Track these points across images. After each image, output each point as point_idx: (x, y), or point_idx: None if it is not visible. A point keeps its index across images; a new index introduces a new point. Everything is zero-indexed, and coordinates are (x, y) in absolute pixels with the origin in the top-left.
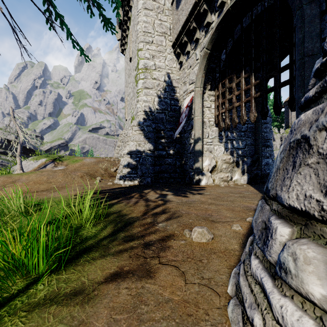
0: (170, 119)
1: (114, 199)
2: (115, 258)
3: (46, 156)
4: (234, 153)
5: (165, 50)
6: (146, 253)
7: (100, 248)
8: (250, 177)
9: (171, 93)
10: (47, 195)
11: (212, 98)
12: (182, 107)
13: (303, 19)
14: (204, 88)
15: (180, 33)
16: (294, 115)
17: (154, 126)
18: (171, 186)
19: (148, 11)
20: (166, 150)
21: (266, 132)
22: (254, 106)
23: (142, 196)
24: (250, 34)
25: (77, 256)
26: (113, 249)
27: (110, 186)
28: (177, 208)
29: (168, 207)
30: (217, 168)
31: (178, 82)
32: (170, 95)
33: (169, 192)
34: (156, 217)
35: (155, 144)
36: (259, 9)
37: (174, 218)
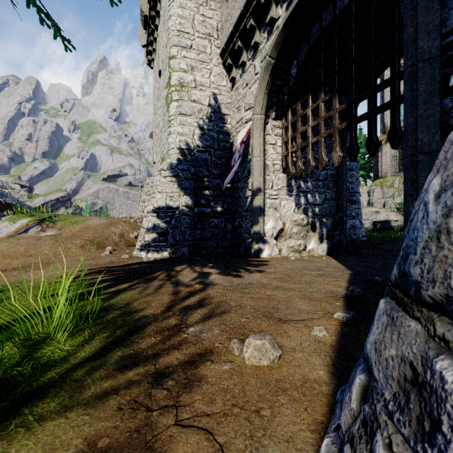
0: (218, 161)
1: (125, 281)
2: (87, 413)
3: (30, 215)
4: (309, 210)
5: (211, 60)
6: (153, 398)
7: (66, 388)
8: (331, 245)
9: (219, 123)
10: (18, 276)
11: (278, 132)
12: (235, 144)
13: (415, 4)
14: (266, 115)
15: (231, 36)
16: (385, 161)
17: (193, 171)
18: (218, 259)
19: (185, 1)
20: (212, 207)
21: (352, 183)
22: (338, 141)
23: (170, 277)
24: (333, 37)
25: (9, 413)
26: (91, 390)
27: (124, 260)
28: (223, 296)
29: (210, 295)
30: (286, 232)
31: (229, 108)
32: (218, 126)
33: (214, 269)
34: (186, 315)
35: (195, 198)
36: (346, 0)
37: (217, 315)
